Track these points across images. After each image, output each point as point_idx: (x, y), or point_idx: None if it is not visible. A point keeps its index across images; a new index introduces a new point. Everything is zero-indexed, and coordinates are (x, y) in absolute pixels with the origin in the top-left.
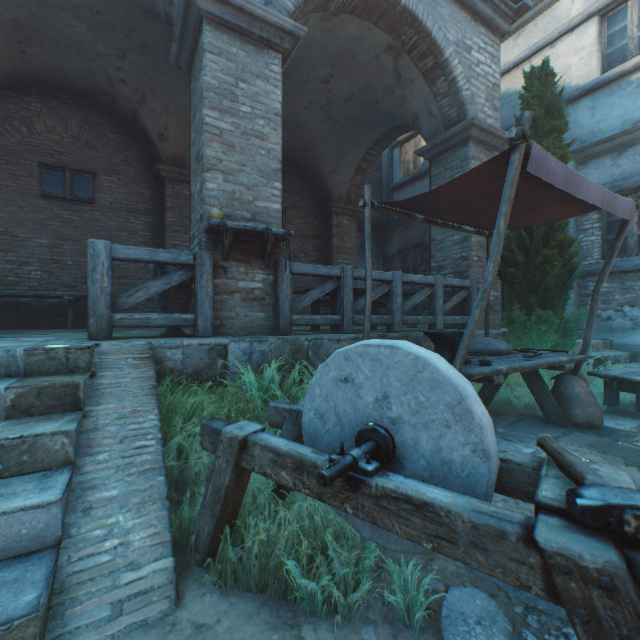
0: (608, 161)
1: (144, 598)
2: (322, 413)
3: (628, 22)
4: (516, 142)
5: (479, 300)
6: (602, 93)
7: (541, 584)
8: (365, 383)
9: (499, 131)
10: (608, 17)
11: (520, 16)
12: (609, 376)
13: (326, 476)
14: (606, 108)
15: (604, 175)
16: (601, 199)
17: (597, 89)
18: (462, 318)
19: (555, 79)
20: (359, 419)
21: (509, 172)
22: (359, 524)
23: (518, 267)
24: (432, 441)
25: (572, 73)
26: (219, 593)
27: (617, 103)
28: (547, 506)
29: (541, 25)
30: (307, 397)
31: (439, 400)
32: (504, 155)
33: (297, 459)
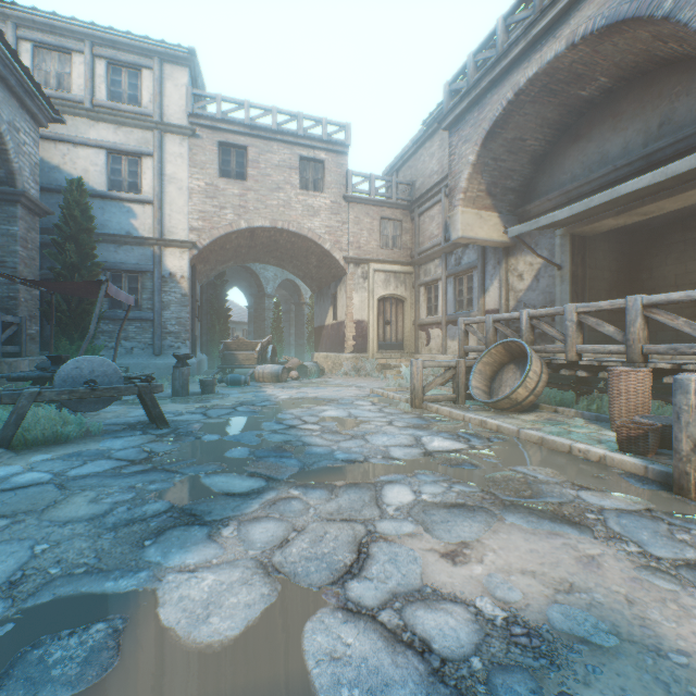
0: (114, 248)
1: (5, 453)
2: (66, 380)
3: (125, 169)
4: (105, 282)
5: (87, 341)
6: (110, 203)
7: (138, 392)
8: (86, 368)
9: (44, 205)
10: (114, 156)
11: (58, 123)
12: (124, 376)
13: (95, 385)
14: (113, 214)
15: (111, 256)
16: (126, 299)
17: (107, 199)
18: (16, 347)
19: (78, 172)
20: (84, 379)
21: (102, 292)
22: (84, 409)
23: (64, 312)
24: (109, 379)
25: (91, 177)
26: (28, 449)
27: (119, 215)
28: (137, 382)
29: (67, 123)
30: (58, 376)
31: (111, 369)
32: (97, 280)
33: (71, 390)
